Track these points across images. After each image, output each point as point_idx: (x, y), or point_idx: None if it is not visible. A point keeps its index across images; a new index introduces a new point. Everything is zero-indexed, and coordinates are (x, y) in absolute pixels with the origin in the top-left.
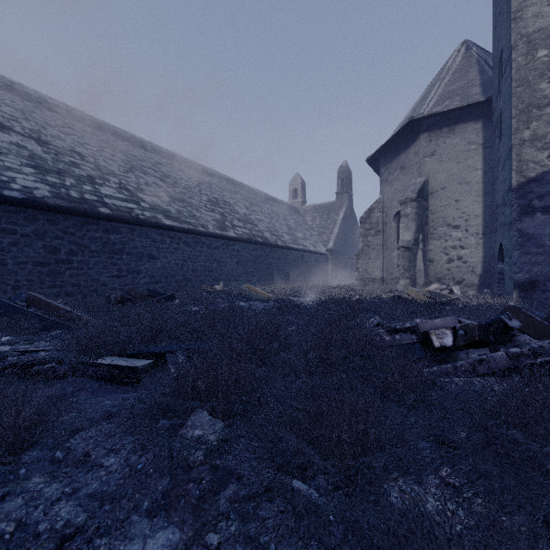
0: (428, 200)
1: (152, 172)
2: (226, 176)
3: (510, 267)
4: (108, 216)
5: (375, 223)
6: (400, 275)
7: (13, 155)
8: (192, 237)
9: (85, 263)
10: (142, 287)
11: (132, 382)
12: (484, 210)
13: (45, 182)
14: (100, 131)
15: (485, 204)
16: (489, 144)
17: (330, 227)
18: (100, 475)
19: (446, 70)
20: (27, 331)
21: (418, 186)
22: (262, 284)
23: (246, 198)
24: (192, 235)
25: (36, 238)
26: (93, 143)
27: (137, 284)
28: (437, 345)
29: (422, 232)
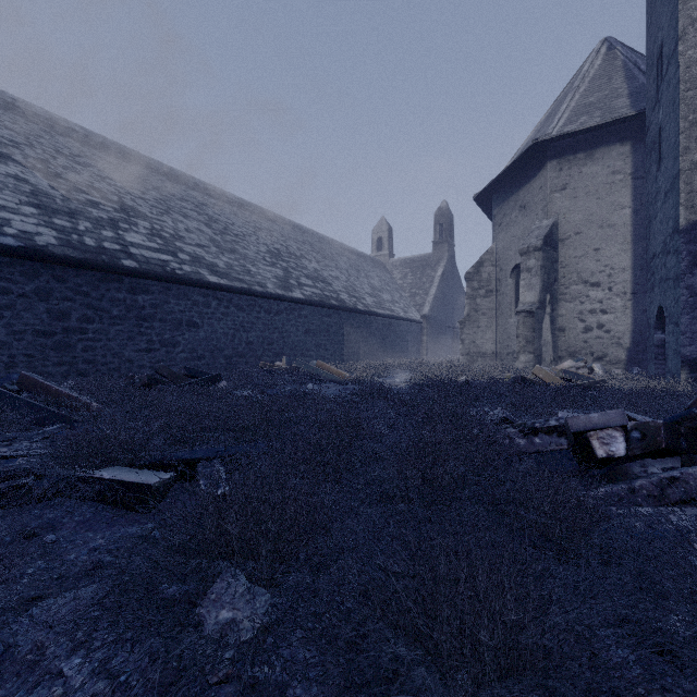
0: (557, 249)
1: (195, 215)
2: (291, 221)
3: (677, 338)
4: (134, 270)
5: (485, 280)
6: (520, 348)
7: (9, 190)
8: (245, 299)
9: (104, 333)
10: (179, 364)
11: (144, 507)
12: (634, 262)
13: (50, 226)
14: (128, 162)
15: (636, 253)
16: (641, 174)
17: (425, 286)
18: (51, 696)
19: (581, 77)
20: (13, 425)
21: (545, 231)
22: (338, 360)
23: (317, 249)
24: (245, 297)
25: (38, 299)
26: (118, 177)
27: (174, 360)
28: (602, 455)
29: (550, 291)
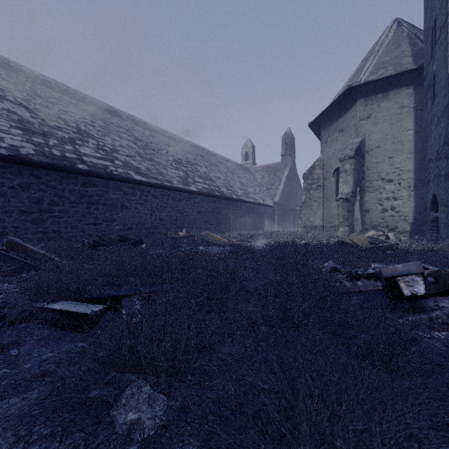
0: (364, 158)
1: (126, 136)
2: (189, 141)
3: (447, 215)
4: (86, 171)
5: (316, 178)
6: (339, 223)
7: (3, 118)
8: (159, 191)
9: (65, 212)
10: (115, 233)
11: (83, 330)
12: (415, 166)
13: (30, 142)
14: (83, 102)
15: (417, 160)
16: (420, 107)
17: (276, 183)
18: None
19: (380, 44)
20: (0, 272)
21: (356, 145)
22: (219, 231)
23: (205, 159)
24: (159, 189)
25: (21, 190)
26: (76, 111)
27: (111, 230)
28: (407, 294)
29: (359, 185)
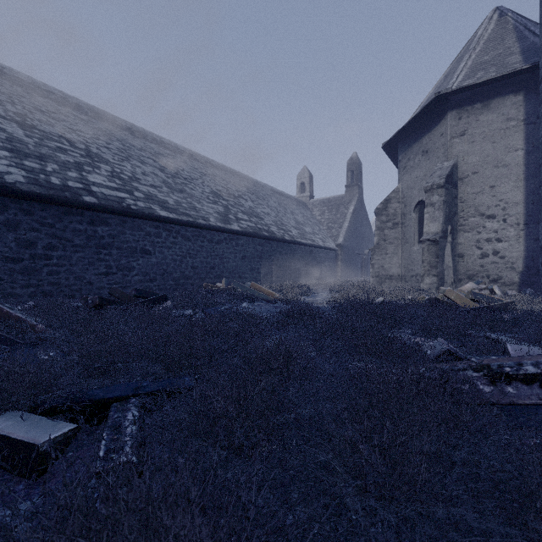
0: (457, 187)
1: (151, 162)
2: (231, 169)
3: None
4: (94, 205)
5: (392, 214)
6: (424, 272)
7: None
8: (191, 230)
9: (67, 259)
10: (134, 286)
11: (29, 472)
12: (526, 197)
13: (20, 167)
14: (97, 119)
15: (528, 189)
16: (532, 120)
17: (339, 221)
18: None
19: (476, 40)
20: None
21: (447, 171)
22: (268, 281)
23: (251, 191)
24: (191, 229)
25: (6, 230)
26: (87, 130)
27: (129, 282)
28: None
29: (450, 223)
